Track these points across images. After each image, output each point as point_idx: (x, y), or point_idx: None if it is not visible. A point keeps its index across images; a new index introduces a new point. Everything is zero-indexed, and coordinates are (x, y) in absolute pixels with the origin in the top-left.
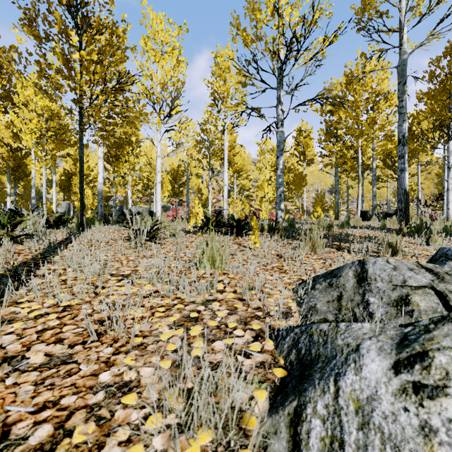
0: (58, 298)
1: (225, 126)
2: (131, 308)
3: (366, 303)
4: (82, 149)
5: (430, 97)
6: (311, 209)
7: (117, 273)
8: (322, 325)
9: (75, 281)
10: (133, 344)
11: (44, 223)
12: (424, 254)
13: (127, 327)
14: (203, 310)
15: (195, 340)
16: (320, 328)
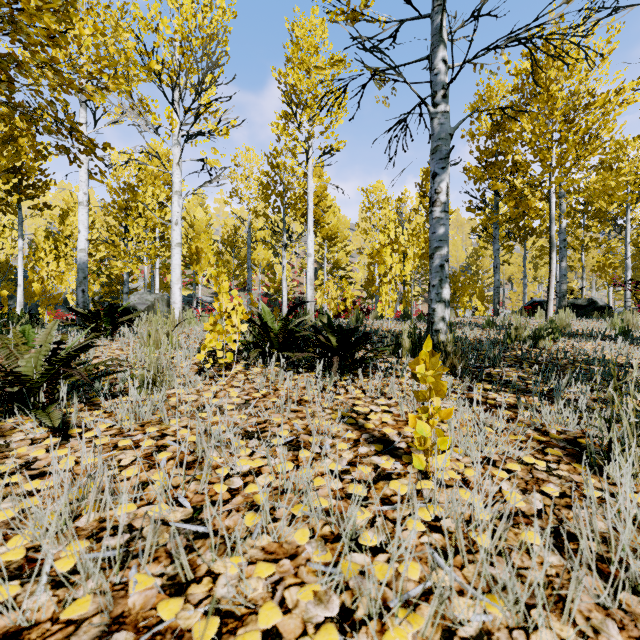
0: None
1: (310, 153)
2: None
3: None
4: None
5: None
6: None
7: None
8: None
9: None
10: None
11: None
12: None
13: None
14: None
15: None
16: None
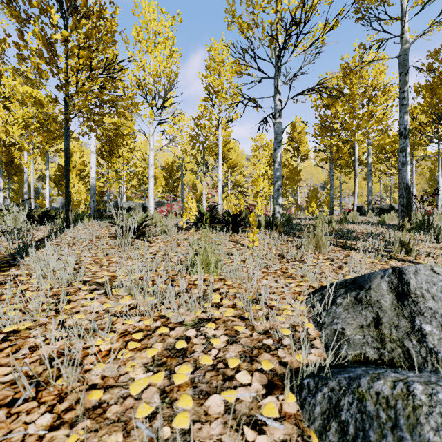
0: (4, 318)
1: (220, 121)
2: (97, 335)
3: (420, 333)
4: (68, 140)
5: (429, 90)
6: (304, 204)
7: (92, 280)
8: (378, 383)
9: (37, 292)
10: (86, 404)
11: (24, 219)
12: (438, 253)
13: (85, 369)
14: (193, 336)
15: (180, 394)
16: (377, 388)
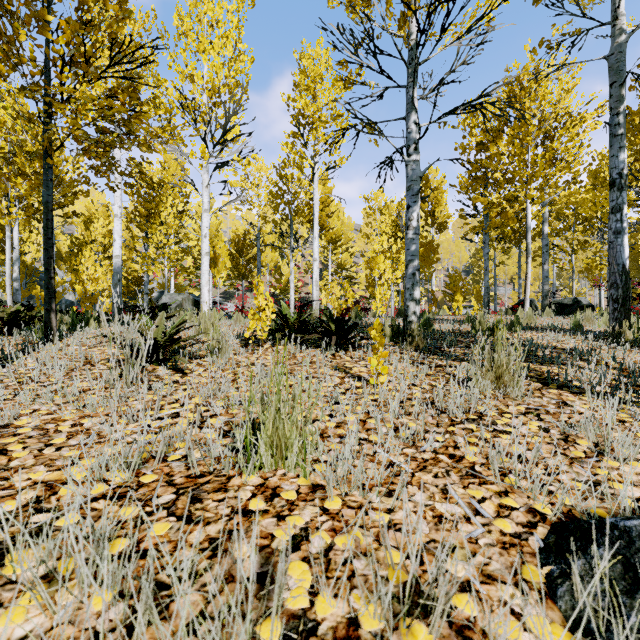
0: None
1: (315, 168)
2: None
3: None
4: (50, 188)
5: None
6: (439, 296)
7: None
8: None
9: None
10: None
11: None
12: None
13: None
14: None
15: None
16: None
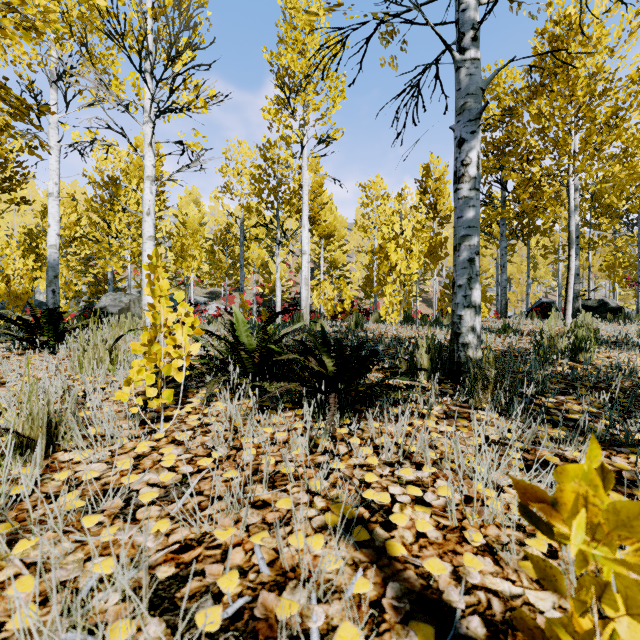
0: None
1: (304, 142)
2: None
3: None
4: None
5: None
6: None
7: None
8: None
9: None
10: None
11: None
12: None
13: None
14: None
15: None
16: None
